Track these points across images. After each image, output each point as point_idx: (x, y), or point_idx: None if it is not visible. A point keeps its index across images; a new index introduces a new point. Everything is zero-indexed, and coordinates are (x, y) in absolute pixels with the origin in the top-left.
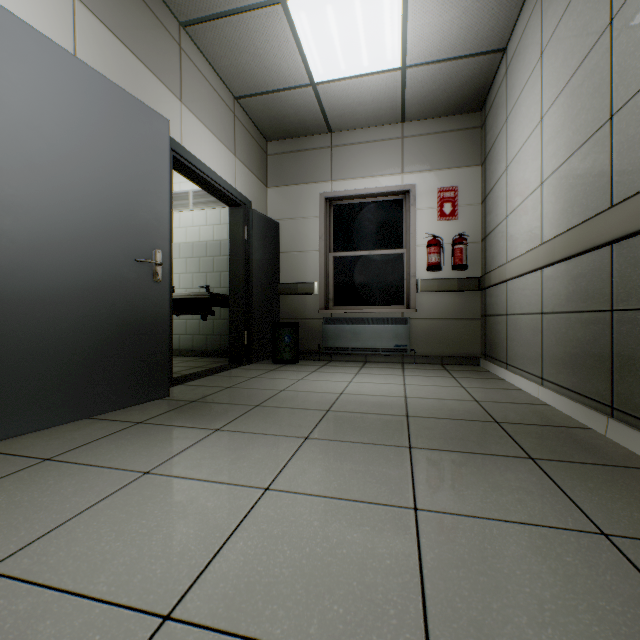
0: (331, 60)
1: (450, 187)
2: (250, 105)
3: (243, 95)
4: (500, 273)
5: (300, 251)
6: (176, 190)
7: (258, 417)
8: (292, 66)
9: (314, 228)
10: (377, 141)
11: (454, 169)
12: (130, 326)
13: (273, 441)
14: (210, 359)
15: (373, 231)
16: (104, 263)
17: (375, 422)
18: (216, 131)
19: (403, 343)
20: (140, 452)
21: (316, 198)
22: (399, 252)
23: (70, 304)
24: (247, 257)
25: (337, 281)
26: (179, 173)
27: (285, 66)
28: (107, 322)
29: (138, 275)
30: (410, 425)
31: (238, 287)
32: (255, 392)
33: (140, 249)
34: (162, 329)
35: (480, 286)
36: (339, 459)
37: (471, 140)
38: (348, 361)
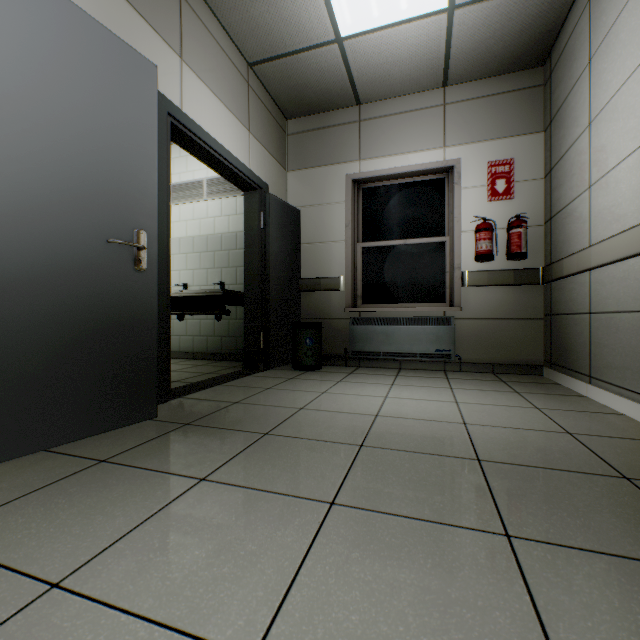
0: (361, 4)
1: (504, 160)
2: (266, 73)
3: (258, 60)
4: (580, 259)
5: (324, 242)
6: (189, 179)
7: (264, 455)
8: (314, 16)
9: (340, 215)
10: (413, 111)
11: (509, 138)
12: (100, 328)
13: (280, 509)
14: (224, 363)
15: (408, 217)
16: (61, 244)
17: (433, 471)
18: (226, 100)
19: (446, 347)
20: (71, 527)
21: (342, 181)
22: (440, 240)
23: (7, 298)
24: (263, 248)
25: (366, 275)
26: (182, 147)
27: (305, 16)
28: (66, 323)
29: (112, 261)
30: (489, 480)
31: (253, 282)
32: (266, 411)
33: (115, 228)
34: (147, 331)
35: (544, 278)
36: (389, 564)
37: (531, 102)
38: (379, 367)
